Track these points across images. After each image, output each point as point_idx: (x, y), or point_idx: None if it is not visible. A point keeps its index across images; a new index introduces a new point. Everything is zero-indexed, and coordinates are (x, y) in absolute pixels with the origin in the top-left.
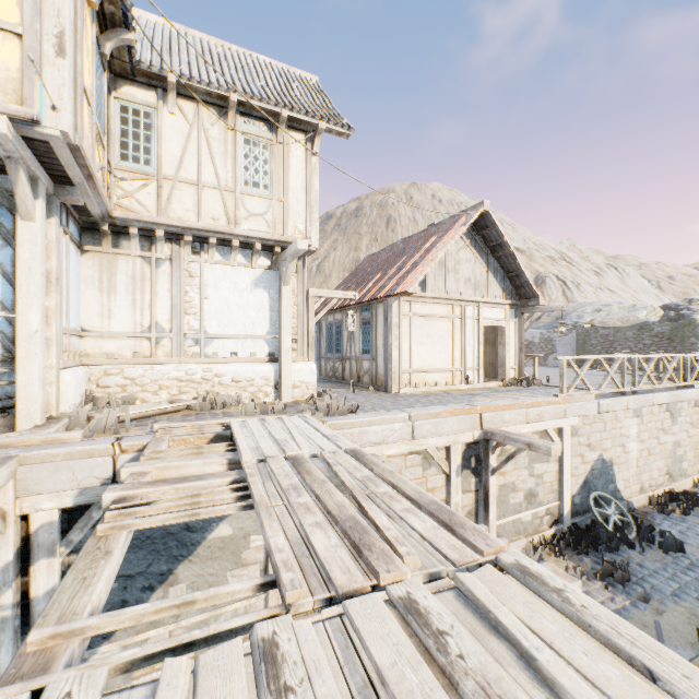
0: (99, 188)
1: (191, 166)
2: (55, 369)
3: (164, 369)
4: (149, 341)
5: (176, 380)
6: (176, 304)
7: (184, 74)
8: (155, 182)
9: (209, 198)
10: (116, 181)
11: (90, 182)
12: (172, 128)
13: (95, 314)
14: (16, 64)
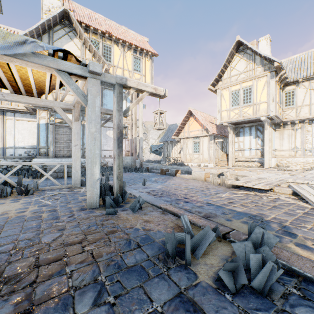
0: (279, 118)
1: (307, 100)
2: (270, 158)
3: (298, 159)
4: (293, 151)
5: (302, 162)
6: (302, 140)
7: (303, 77)
8: (294, 109)
9: (313, 107)
10: (283, 112)
11: (277, 118)
12: (300, 92)
13: (278, 145)
14: (266, 107)
